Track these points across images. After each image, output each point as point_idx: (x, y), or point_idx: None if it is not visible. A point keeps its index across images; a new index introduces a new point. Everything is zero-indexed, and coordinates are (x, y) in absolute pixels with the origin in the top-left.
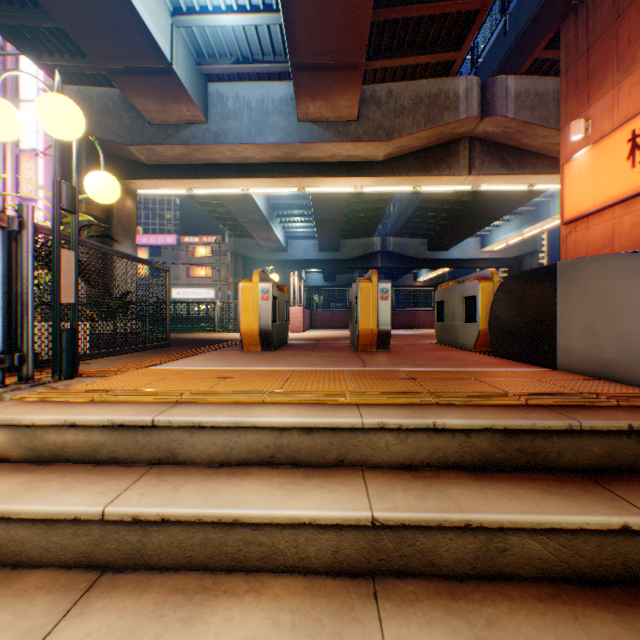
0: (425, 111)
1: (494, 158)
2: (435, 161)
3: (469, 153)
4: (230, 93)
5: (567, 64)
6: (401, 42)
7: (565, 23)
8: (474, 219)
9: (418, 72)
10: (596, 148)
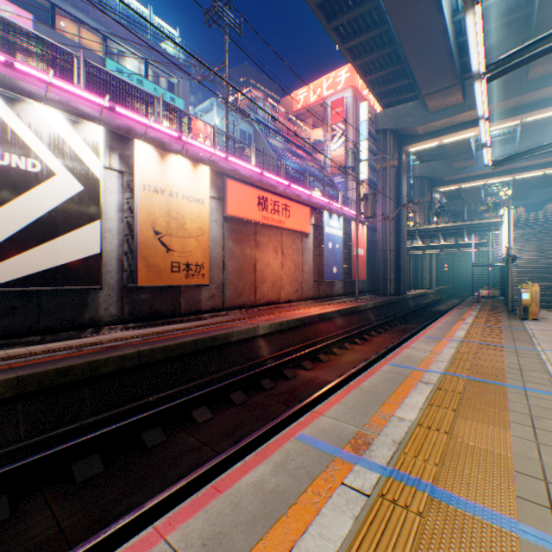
0: None
1: None
2: None
3: None
4: None
5: None
6: None
7: None
8: None
9: None
10: None
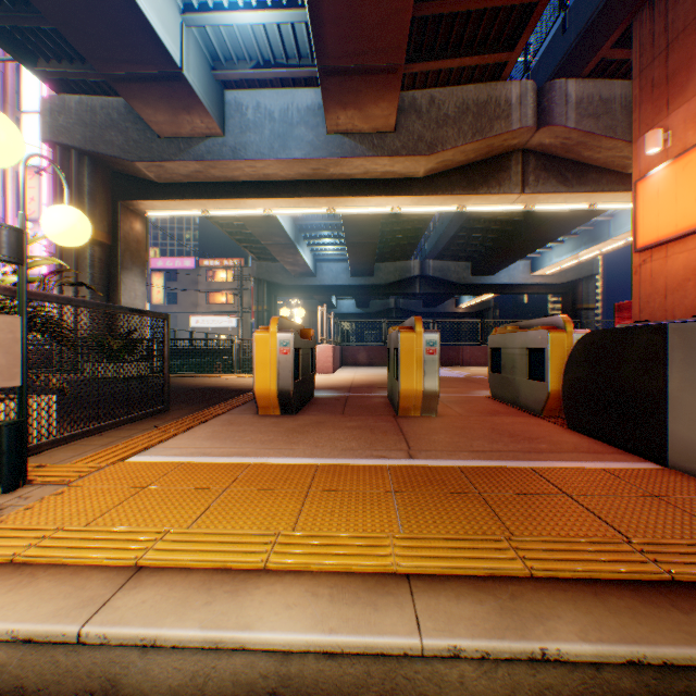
0: (472, 120)
1: (551, 173)
2: (483, 177)
3: (522, 168)
4: (250, 102)
5: (641, 64)
6: (445, 41)
7: (638, 17)
8: (525, 241)
9: (464, 76)
10: (678, 163)
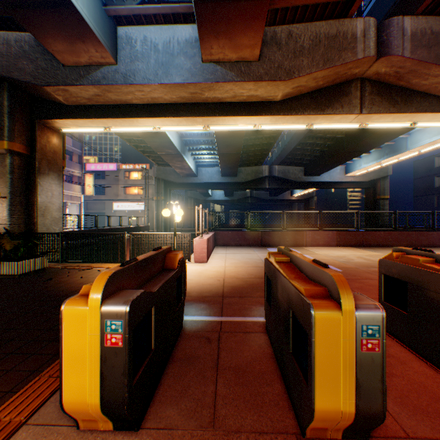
0: (324, 51)
1: (383, 97)
2: (329, 100)
3: (360, 93)
4: (138, 36)
5: None
6: None
7: None
8: (346, 152)
9: (316, 15)
10: None
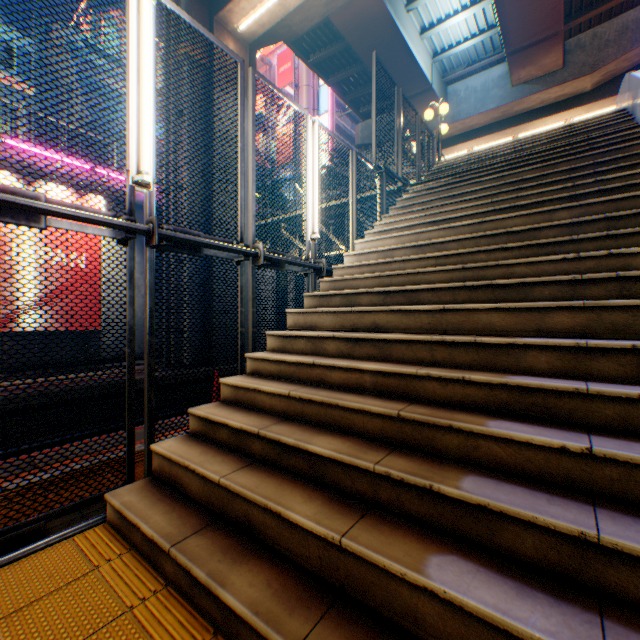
0: (630, 36)
1: None
2: None
3: None
4: (461, 88)
5: None
6: None
7: None
8: None
9: (624, 6)
10: None
